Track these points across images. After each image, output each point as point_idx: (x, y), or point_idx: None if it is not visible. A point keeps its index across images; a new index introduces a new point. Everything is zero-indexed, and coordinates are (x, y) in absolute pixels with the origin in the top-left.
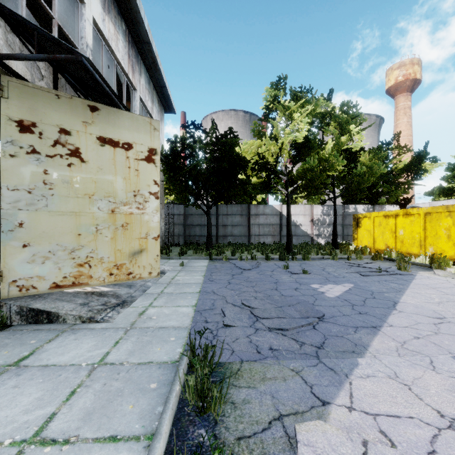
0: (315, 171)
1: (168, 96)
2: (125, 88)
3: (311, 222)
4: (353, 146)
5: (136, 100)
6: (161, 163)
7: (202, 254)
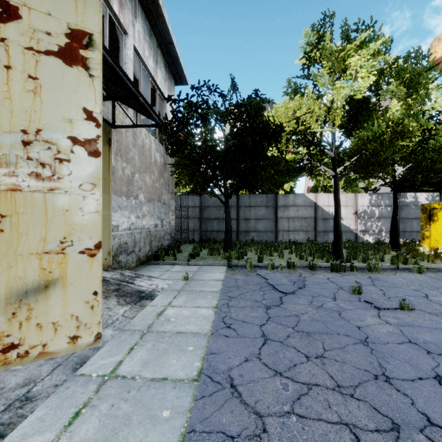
0: (381, 140)
1: (177, 58)
2: (107, 24)
3: (354, 215)
4: (430, 107)
5: (128, 48)
6: (166, 141)
7: (218, 257)
